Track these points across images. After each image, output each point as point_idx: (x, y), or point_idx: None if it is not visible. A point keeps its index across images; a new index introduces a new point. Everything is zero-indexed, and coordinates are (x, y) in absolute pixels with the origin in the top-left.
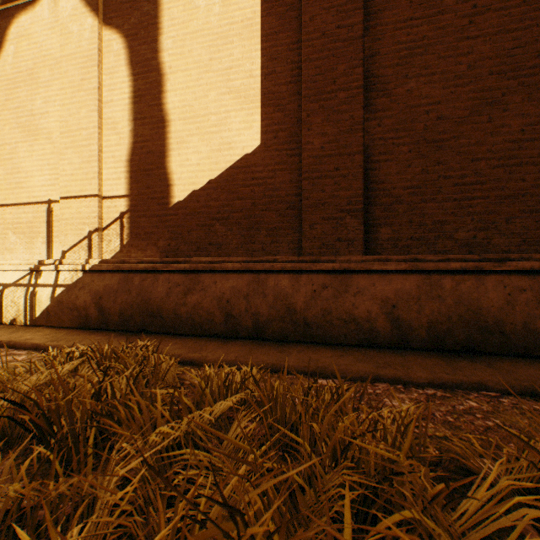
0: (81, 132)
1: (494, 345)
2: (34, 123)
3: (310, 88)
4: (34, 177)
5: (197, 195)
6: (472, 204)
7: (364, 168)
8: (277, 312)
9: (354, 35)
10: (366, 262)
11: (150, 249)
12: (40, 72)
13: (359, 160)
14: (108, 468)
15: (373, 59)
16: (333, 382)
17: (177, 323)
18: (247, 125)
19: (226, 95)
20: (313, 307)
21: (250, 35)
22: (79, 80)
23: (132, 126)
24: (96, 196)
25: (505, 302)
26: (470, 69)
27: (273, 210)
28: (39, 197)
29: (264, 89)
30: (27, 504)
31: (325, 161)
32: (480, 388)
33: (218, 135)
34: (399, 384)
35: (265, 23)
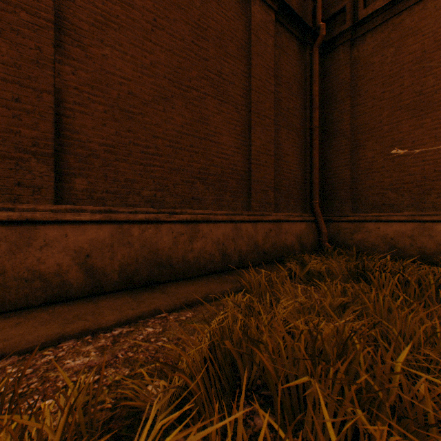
0: None
1: (167, 275)
2: None
3: None
4: None
5: None
6: (154, 170)
7: (57, 111)
8: None
9: None
10: (58, 212)
11: None
12: None
13: (50, 101)
14: None
15: (67, 2)
16: None
17: None
18: None
19: None
20: None
21: None
22: None
23: None
24: None
25: (173, 243)
26: (153, 66)
27: None
28: None
29: None
30: None
31: None
32: (157, 313)
33: None
34: (89, 334)
35: None
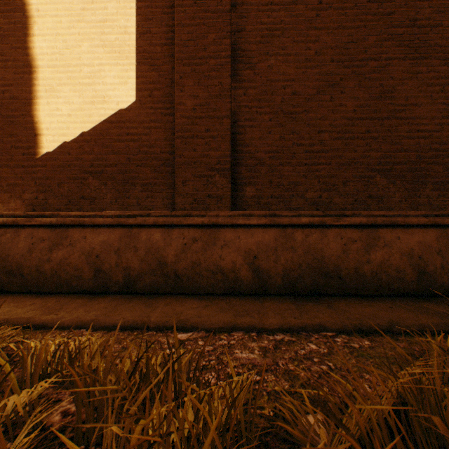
0: None
1: (333, 288)
2: None
3: (183, 51)
4: None
5: (68, 147)
6: (318, 169)
7: (233, 131)
8: (148, 266)
9: (223, 9)
10: (232, 217)
11: (14, 202)
12: None
13: (227, 124)
14: None
15: (240, 34)
16: (169, 348)
17: (41, 281)
18: (122, 80)
19: (100, 48)
20: (183, 260)
21: None
22: None
23: None
24: None
25: (342, 251)
26: (317, 55)
27: (148, 166)
28: None
29: (139, 47)
30: None
31: (197, 122)
32: (320, 329)
33: (92, 87)
34: (254, 331)
35: None
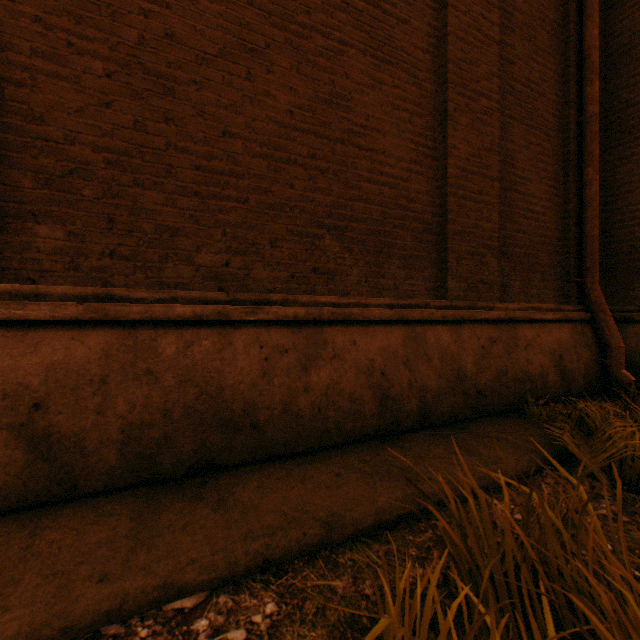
0: None
1: (244, 449)
2: None
3: None
4: None
5: None
6: (224, 208)
7: None
8: None
9: None
10: None
11: None
12: None
13: None
14: None
15: None
16: None
17: None
18: None
19: None
20: None
21: None
22: None
23: None
24: None
25: (262, 372)
26: None
27: None
28: None
29: None
30: None
31: None
32: (169, 596)
33: None
34: None
35: None
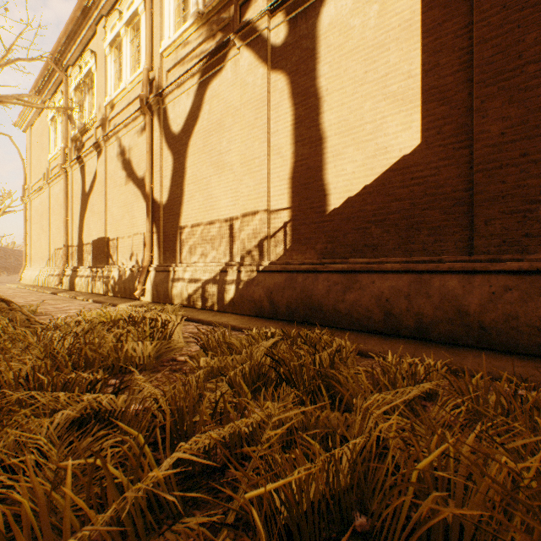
0: (254, 160)
1: None
2: (221, 160)
3: (485, 71)
4: (221, 200)
5: (351, 201)
6: None
7: None
8: (443, 314)
9: None
10: None
11: (308, 252)
12: (225, 121)
13: None
14: (354, 411)
15: None
16: None
17: (336, 318)
18: (405, 126)
19: (382, 102)
20: (491, 311)
21: (408, 37)
22: (253, 120)
23: (293, 149)
24: (266, 210)
25: None
26: None
27: (436, 208)
28: (224, 215)
29: (424, 86)
30: (297, 423)
31: (505, 148)
32: None
33: (373, 142)
34: None
35: (425, 18)
